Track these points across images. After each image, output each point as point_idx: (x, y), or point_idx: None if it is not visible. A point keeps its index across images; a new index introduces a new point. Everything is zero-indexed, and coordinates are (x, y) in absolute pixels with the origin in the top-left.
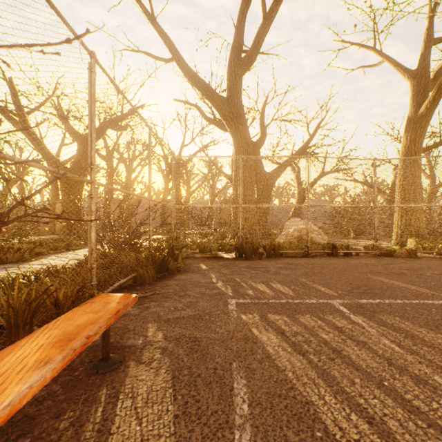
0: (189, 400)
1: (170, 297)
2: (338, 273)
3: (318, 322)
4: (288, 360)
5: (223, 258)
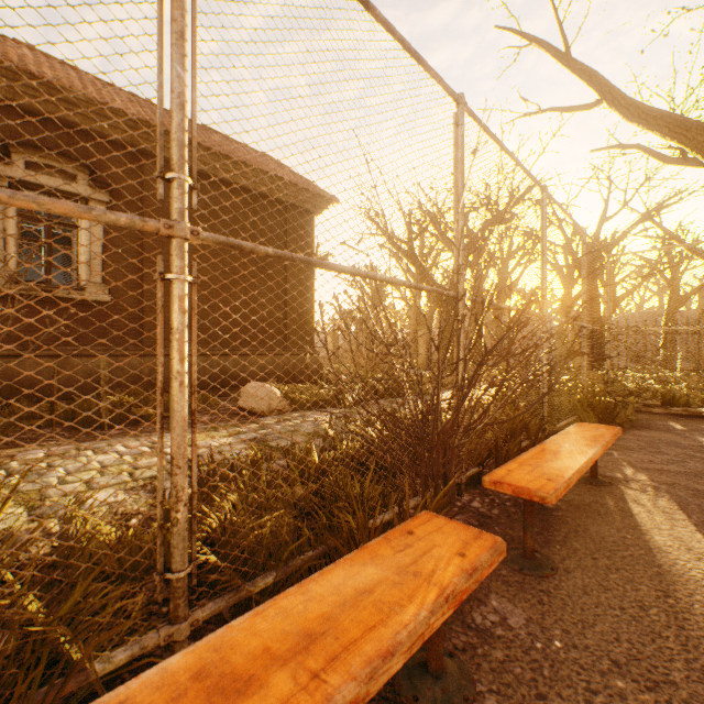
0: None
1: (635, 450)
2: None
3: None
4: None
5: None
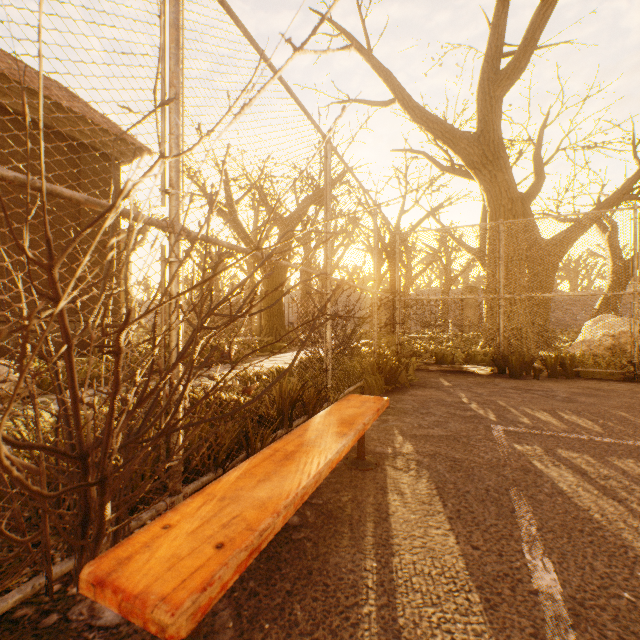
0: (461, 509)
1: (410, 413)
2: None
3: None
4: (593, 501)
5: (472, 374)
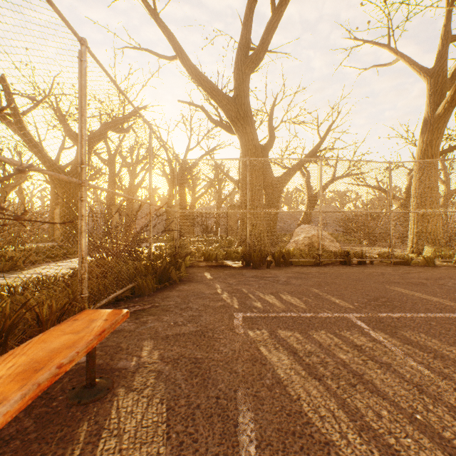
0: (185, 440)
1: (171, 310)
2: (353, 283)
3: (334, 340)
4: (302, 386)
5: (229, 267)
